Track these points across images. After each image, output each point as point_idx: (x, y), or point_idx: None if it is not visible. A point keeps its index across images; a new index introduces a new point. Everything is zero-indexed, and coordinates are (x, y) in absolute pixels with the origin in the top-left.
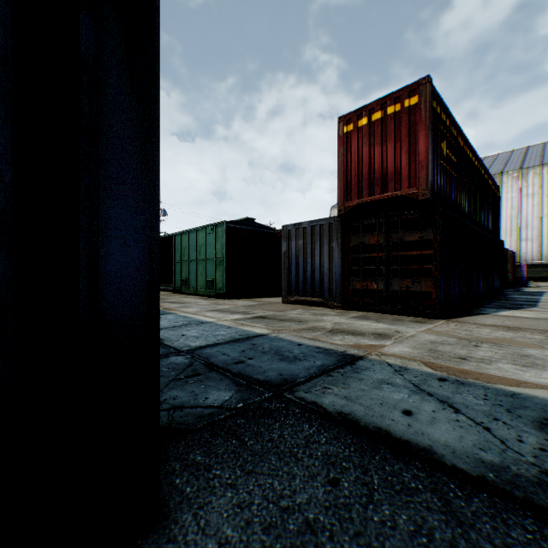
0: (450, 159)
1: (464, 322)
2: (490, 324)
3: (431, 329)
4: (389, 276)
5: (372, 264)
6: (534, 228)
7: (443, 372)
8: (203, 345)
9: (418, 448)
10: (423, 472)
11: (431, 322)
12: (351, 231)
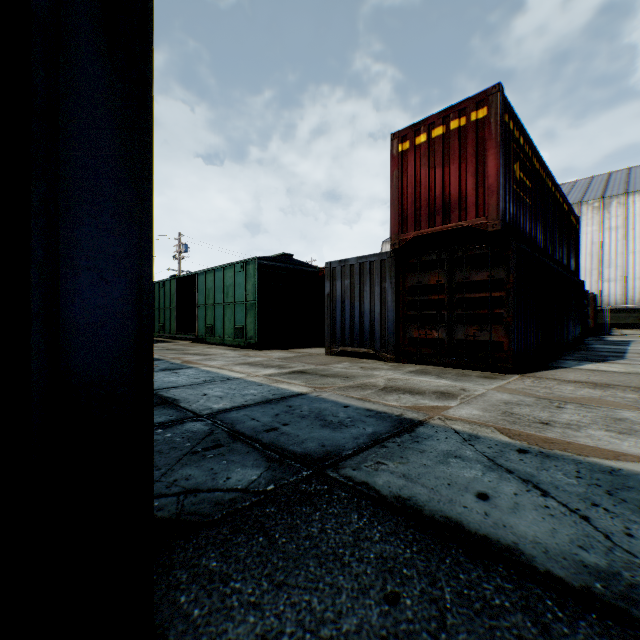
0: (524, 184)
1: (542, 377)
2: (572, 380)
3: (504, 386)
4: (452, 322)
5: (431, 308)
6: (618, 266)
7: (522, 442)
8: (228, 407)
9: (500, 546)
10: (509, 582)
11: (503, 377)
12: (407, 269)
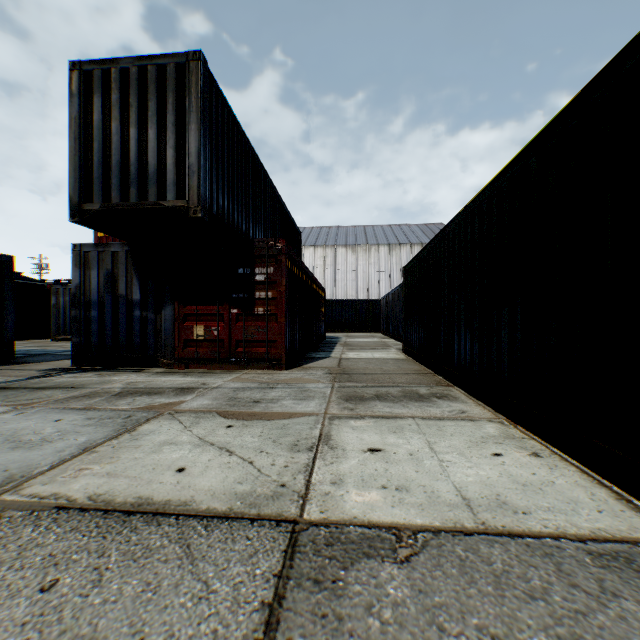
0: None
1: None
2: None
3: None
4: None
5: None
6: None
7: None
8: None
9: None
10: None
11: None
12: None
